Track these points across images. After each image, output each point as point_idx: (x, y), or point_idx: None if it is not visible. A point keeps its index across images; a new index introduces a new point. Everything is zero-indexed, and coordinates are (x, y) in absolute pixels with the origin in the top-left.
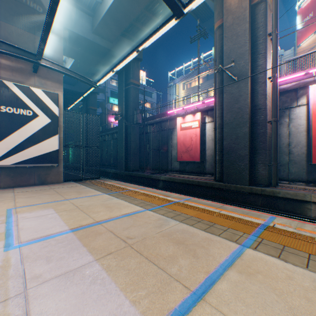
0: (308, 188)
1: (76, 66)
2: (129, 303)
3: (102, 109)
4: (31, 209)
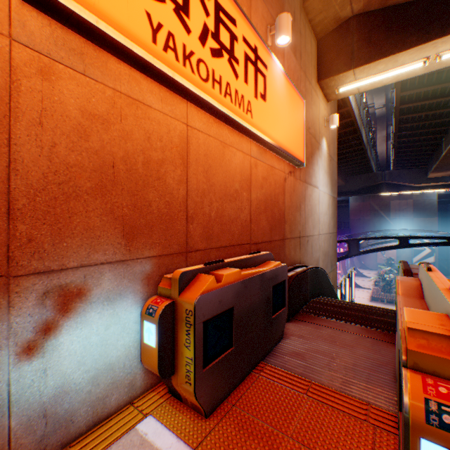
0: None
1: None
2: None
3: None
4: None
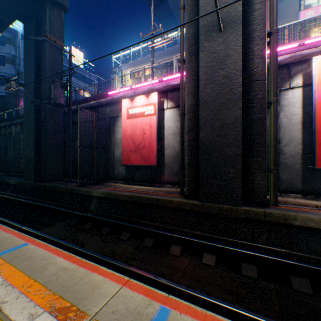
0: (320, 205)
1: None
2: None
3: None
4: None
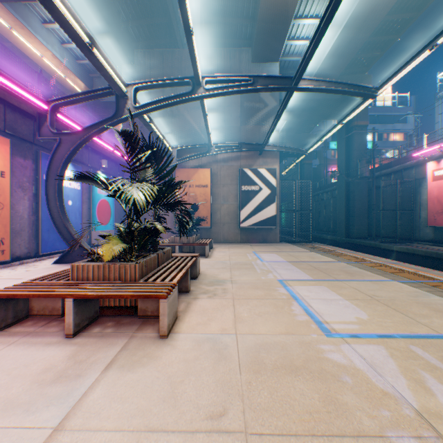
0: None
1: (288, 124)
2: (308, 276)
3: (319, 159)
4: (264, 252)
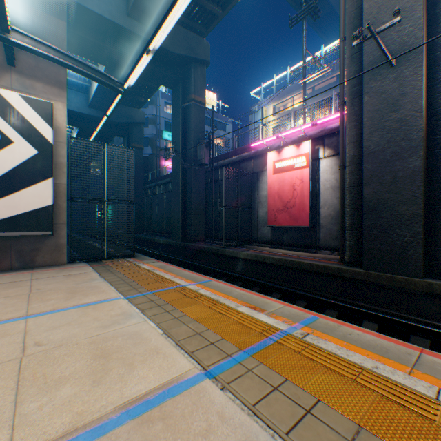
0: None
1: None
2: None
3: (153, 148)
4: None
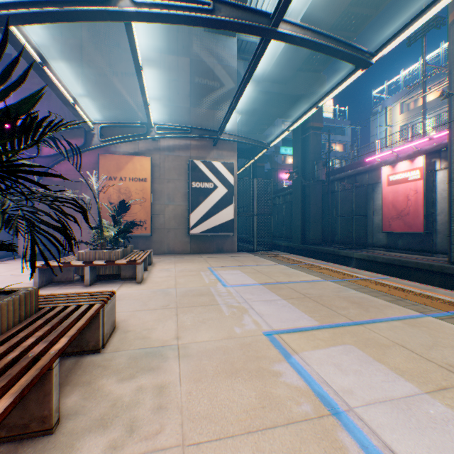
0: None
1: (242, 121)
2: (307, 316)
3: (271, 164)
4: (223, 269)
